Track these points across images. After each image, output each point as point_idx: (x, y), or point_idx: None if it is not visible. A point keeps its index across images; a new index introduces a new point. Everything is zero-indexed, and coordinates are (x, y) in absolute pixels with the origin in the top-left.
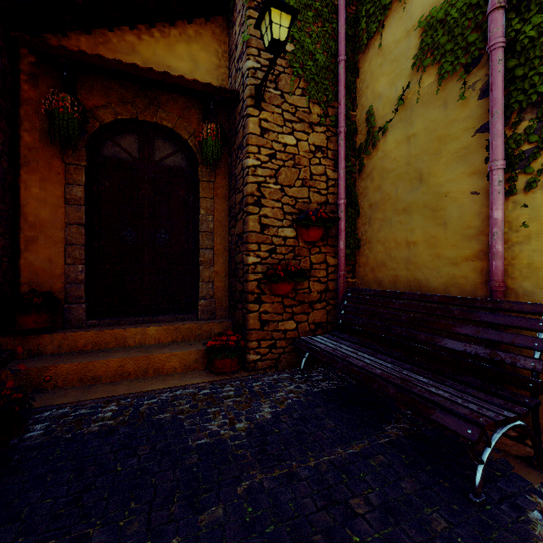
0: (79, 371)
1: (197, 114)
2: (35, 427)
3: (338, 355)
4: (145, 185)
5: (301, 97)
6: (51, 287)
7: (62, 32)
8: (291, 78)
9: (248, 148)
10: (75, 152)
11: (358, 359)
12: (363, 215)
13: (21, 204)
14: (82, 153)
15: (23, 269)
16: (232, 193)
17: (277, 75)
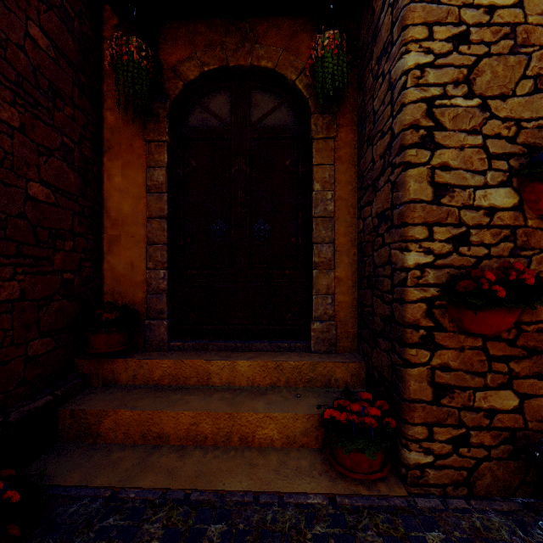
0: (142, 422)
1: (308, 39)
2: None
3: None
4: (239, 158)
5: None
6: (132, 297)
7: None
8: None
9: (404, 34)
10: (155, 125)
11: None
12: None
13: (104, 198)
14: (164, 124)
15: (106, 275)
16: (366, 148)
17: None
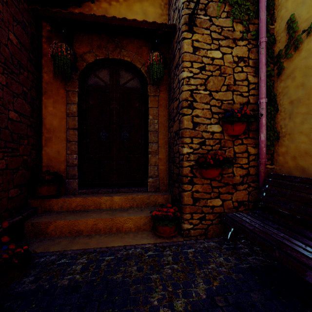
0: (69, 225)
1: (147, 50)
2: (31, 271)
3: (271, 241)
4: (114, 101)
5: (226, 19)
6: (59, 168)
7: (64, 8)
8: (217, 5)
9: (183, 64)
10: (71, 83)
11: (297, 250)
12: (282, 111)
13: (43, 118)
14: (76, 83)
15: (44, 157)
16: (171, 102)
17: (206, 3)
